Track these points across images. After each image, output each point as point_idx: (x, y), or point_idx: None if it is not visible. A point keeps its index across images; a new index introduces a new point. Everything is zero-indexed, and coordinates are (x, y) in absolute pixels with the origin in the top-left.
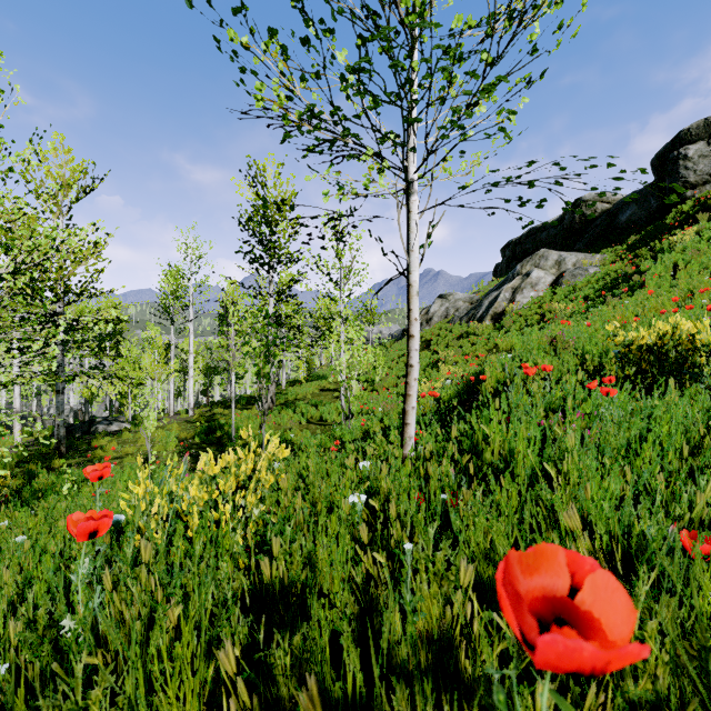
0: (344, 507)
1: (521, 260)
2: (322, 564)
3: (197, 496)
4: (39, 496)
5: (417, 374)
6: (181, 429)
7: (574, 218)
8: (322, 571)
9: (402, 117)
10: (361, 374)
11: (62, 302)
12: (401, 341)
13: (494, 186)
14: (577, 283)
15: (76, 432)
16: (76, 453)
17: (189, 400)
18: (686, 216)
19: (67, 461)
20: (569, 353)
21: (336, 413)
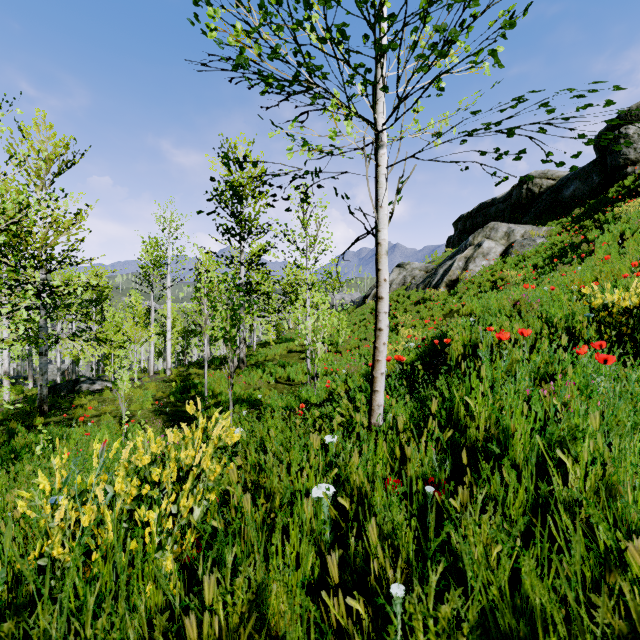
0: (307, 508)
1: (472, 232)
2: (277, 592)
3: (123, 492)
4: (12, 456)
5: (386, 339)
6: (158, 388)
7: (522, 193)
8: (277, 601)
9: (375, 42)
10: (326, 338)
11: (45, 270)
12: (362, 307)
13: (471, 135)
14: (525, 253)
15: (61, 391)
16: (58, 411)
17: (167, 361)
18: (627, 190)
19: (48, 419)
20: (534, 317)
21: (302, 374)
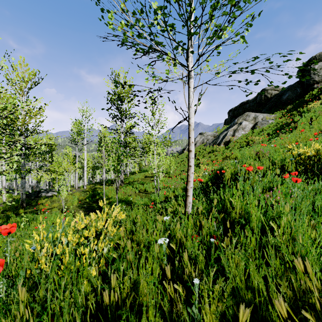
0: (156, 248)
1: (237, 117)
2: (143, 285)
3: (71, 241)
4: None
5: (193, 170)
6: (80, 195)
7: (262, 97)
8: (143, 289)
9: (187, 31)
10: (164, 170)
11: (24, 136)
12: (182, 154)
13: (233, 73)
14: (263, 127)
15: (31, 196)
16: (30, 206)
17: (84, 181)
18: (314, 96)
19: (26, 210)
20: (266, 160)
21: (152, 188)
